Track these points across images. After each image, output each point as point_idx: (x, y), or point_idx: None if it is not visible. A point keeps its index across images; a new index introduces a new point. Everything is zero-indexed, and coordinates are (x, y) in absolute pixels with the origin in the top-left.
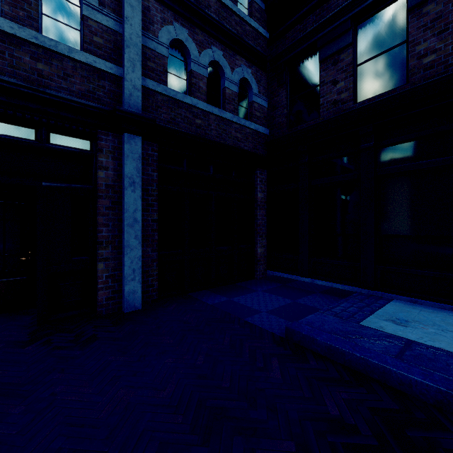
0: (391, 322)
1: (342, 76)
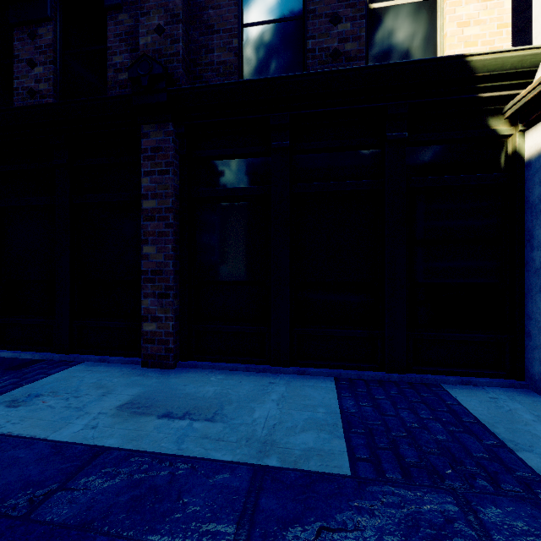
0: (6, 404)
1: (41, 58)
